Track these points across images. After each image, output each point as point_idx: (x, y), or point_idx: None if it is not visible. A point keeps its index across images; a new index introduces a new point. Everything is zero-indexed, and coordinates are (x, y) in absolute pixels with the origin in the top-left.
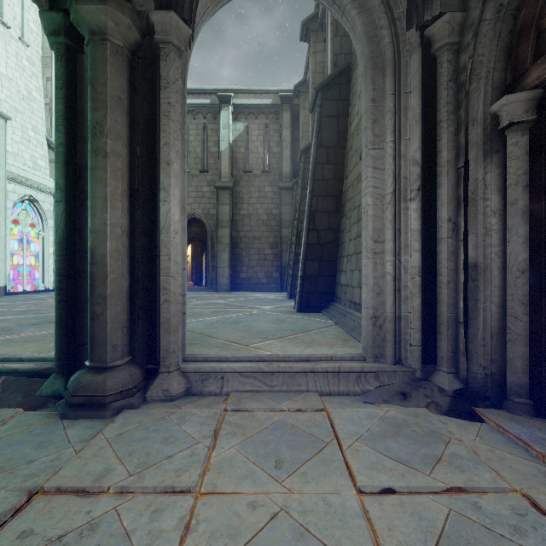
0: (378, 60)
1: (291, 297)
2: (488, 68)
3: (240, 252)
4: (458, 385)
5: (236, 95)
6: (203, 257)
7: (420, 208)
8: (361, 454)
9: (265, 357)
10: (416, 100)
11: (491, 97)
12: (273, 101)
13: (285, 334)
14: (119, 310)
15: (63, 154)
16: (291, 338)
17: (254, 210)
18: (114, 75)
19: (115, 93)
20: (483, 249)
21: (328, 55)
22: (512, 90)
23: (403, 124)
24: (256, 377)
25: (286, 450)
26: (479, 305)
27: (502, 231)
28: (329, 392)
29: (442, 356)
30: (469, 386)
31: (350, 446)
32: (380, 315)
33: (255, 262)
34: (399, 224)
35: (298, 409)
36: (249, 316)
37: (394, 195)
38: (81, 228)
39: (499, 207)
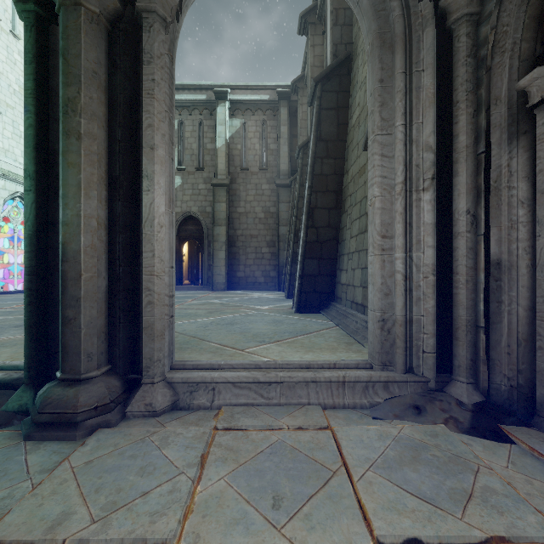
0: (386, 36)
1: (289, 296)
2: (514, 39)
3: (236, 251)
4: (478, 397)
5: (233, 91)
6: (200, 256)
7: (434, 199)
8: (375, 488)
9: (262, 365)
10: (430, 78)
11: (518, 72)
12: (270, 98)
13: (283, 337)
14: (95, 313)
15: (33, 137)
16: (289, 341)
17: (251, 208)
18: (89, 46)
19: (90, 66)
20: (508, 244)
21: (328, 45)
22: (543, 63)
23: (415, 105)
24: (251, 388)
25: (285, 482)
26: (503, 308)
27: (532, 224)
28: (333, 406)
29: (459, 364)
30: (491, 399)
31: (361, 477)
32: (388, 318)
33: (252, 261)
34: (410, 217)
35: (298, 427)
36: (245, 317)
37: (405, 185)
38: (54, 221)
39: (528, 196)
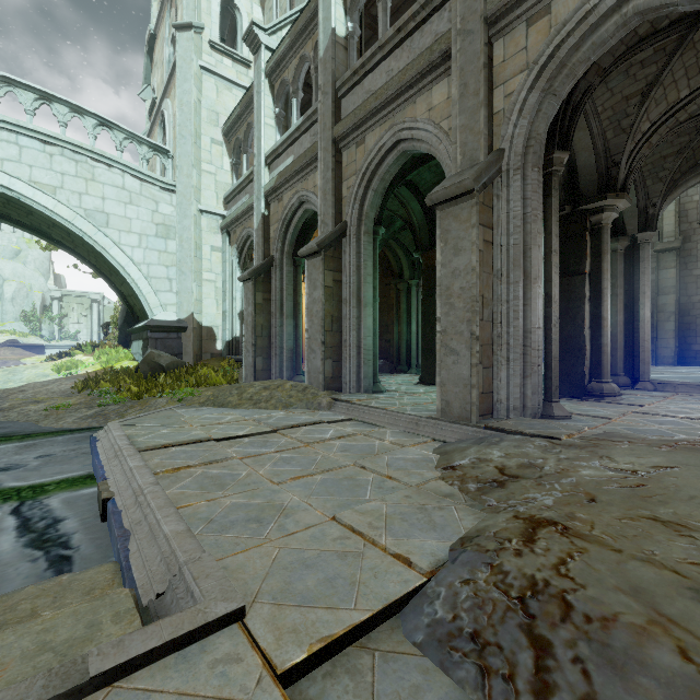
0: None
1: None
2: None
3: (691, 321)
4: None
5: None
6: None
7: None
8: None
9: None
10: None
11: None
12: None
13: None
14: (621, 354)
15: None
16: None
17: None
18: (619, 264)
19: (620, 271)
20: None
21: None
22: None
23: None
24: (696, 388)
25: None
26: None
27: None
28: None
29: None
30: None
31: None
32: None
33: None
34: None
35: None
36: (698, 376)
37: None
38: None
39: None
